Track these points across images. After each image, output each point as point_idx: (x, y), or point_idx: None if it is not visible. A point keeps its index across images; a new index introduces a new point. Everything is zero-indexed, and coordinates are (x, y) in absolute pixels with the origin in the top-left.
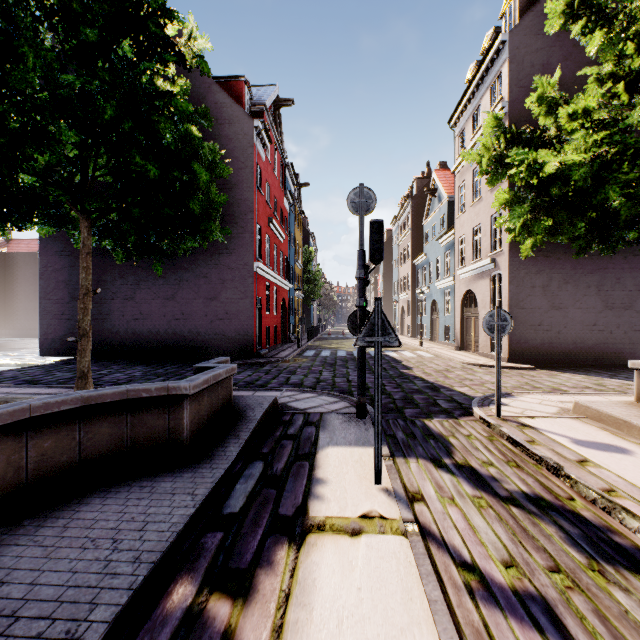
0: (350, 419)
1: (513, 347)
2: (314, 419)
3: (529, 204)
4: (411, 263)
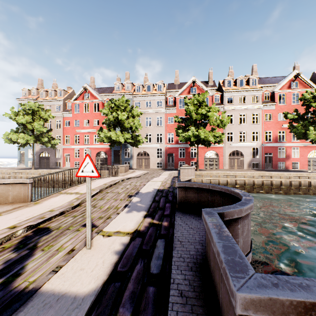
0: None
1: None
2: None
3: None
4: None
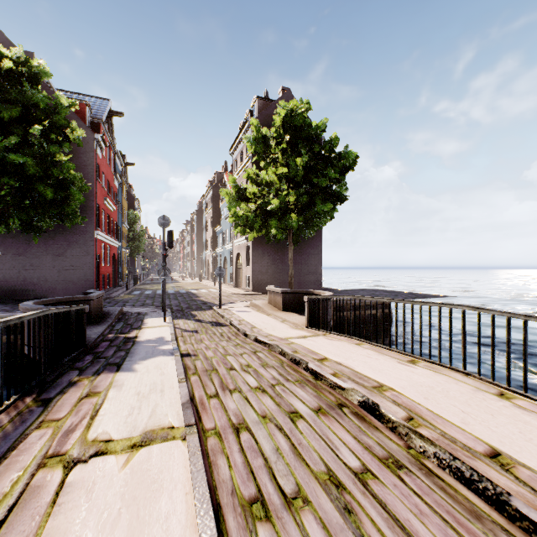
0: (159, 313)
1: (254, 284)
2: (142, 314)
3: (242, 222)
4: (213, 230)
